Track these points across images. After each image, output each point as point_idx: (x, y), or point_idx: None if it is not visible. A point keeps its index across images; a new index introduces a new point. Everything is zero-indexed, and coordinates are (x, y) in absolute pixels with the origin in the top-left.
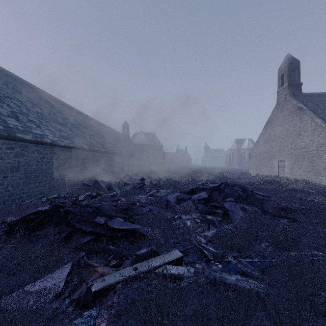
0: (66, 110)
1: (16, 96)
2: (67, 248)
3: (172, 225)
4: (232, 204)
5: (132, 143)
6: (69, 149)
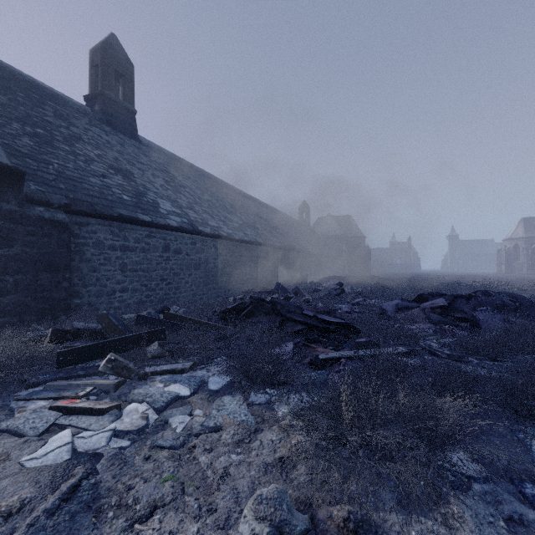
0: (231, 194)
1: (187, 183)
2: (287, 329)
3: (392, 329)
4: (488, 313)
5: (314, 235)
6: (242, 244)
